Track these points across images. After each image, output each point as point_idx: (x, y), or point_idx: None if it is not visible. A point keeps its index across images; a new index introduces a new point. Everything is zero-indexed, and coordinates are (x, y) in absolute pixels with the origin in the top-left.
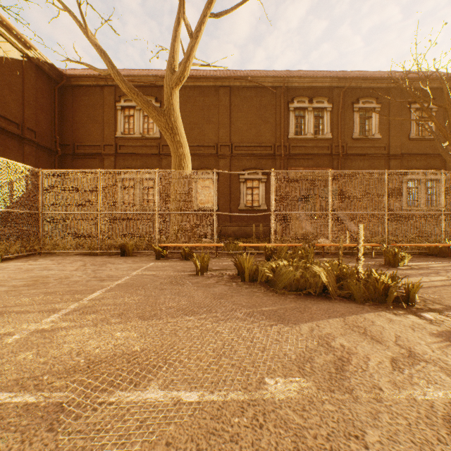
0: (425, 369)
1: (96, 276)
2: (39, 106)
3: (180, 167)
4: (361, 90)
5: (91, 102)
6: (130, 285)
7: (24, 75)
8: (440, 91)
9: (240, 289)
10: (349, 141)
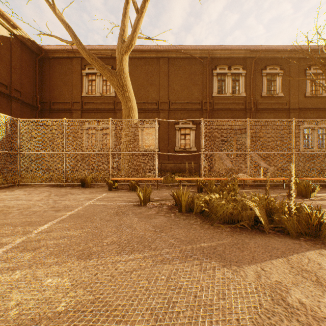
0: None
1: (54, 206)
2: (24, 72)
3: (129, 117)
4: (268, 60)
5: (64, 70)
6: (80, 216)
7: (11, 49)
8: None
9: (178, 221)
10: (259, 98)
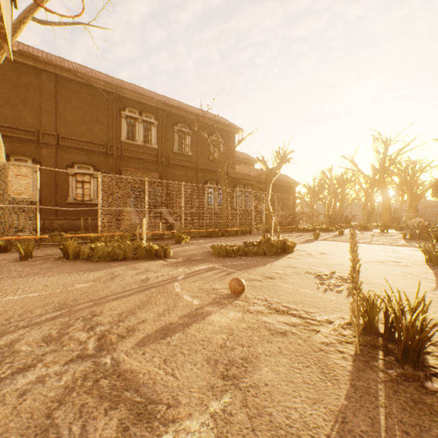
0: (148, 273)
1: None
2: None
3: None
4: (179, 117)
5: None
6: None
7: None
8: (226, 132)
9: (65, 263)
10: (171, 153)
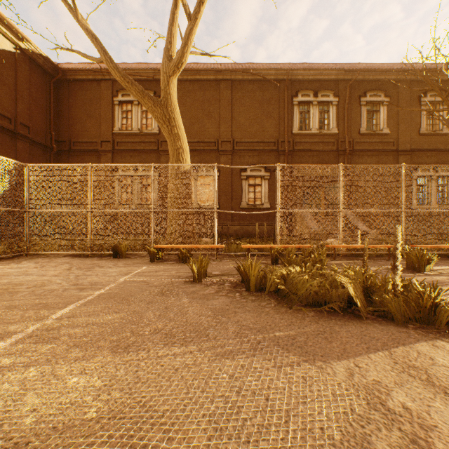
0: None
1: (77, 283)
2: (33, 100)
3: (178, 161)
4: (368, 83)
5: (88, 97)
6: (113, 296)
7: (17, 68)
8: None
9: (245, 303)
10: (356, 136)
